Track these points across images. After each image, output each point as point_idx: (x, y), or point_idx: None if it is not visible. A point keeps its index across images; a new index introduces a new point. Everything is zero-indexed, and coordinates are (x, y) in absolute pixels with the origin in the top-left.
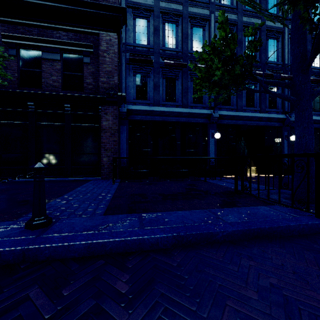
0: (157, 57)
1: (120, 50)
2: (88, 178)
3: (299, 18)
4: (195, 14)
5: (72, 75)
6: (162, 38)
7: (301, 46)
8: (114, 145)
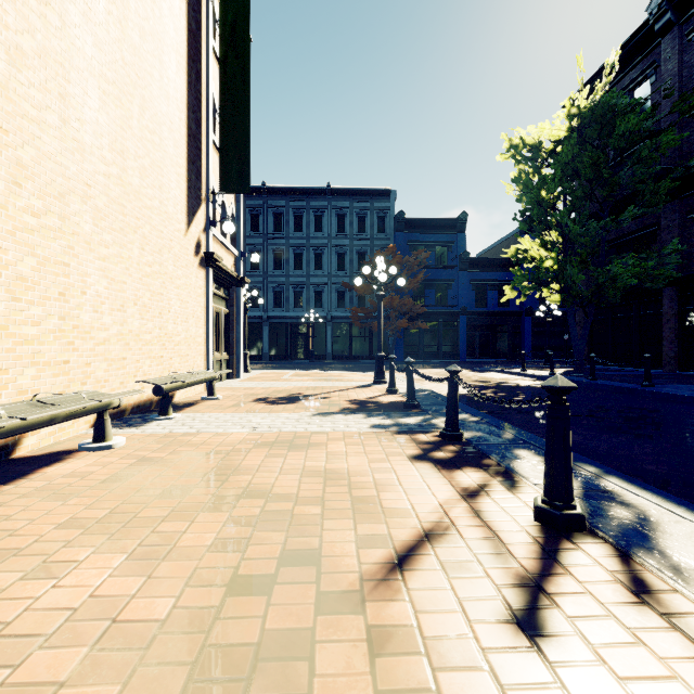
0: None
1: None
2: None
3: None
4: None
5: None
6: None
7: None
8: None
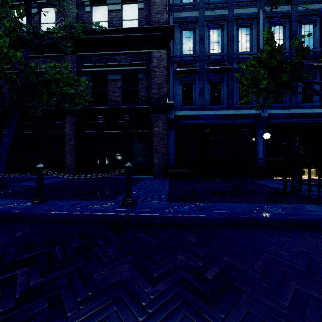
0: (202, 64)
1: (168, 63)
2: (142, 176)
3: None
4: (241, 15)
5: (129, 90)
6: (207, 45)
7: None
8: (163, 148)
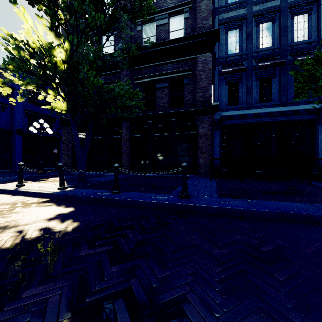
0: (250, 62)
1: (213, 65)
2: (188, 175)
3: None
4: (297, 1)
5: (175, 95)
6: (255, 41)
7: None
8: (208, 148)
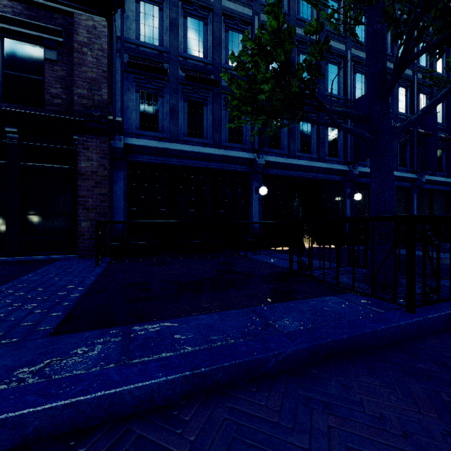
0: (174, 67)
1: (112, 48)
2: (54, 256)
3: (383, 14)
4: (231, 11)
5: (22, 77)
6: (182, 40)
7: (379, 61)
8: (101, 201)
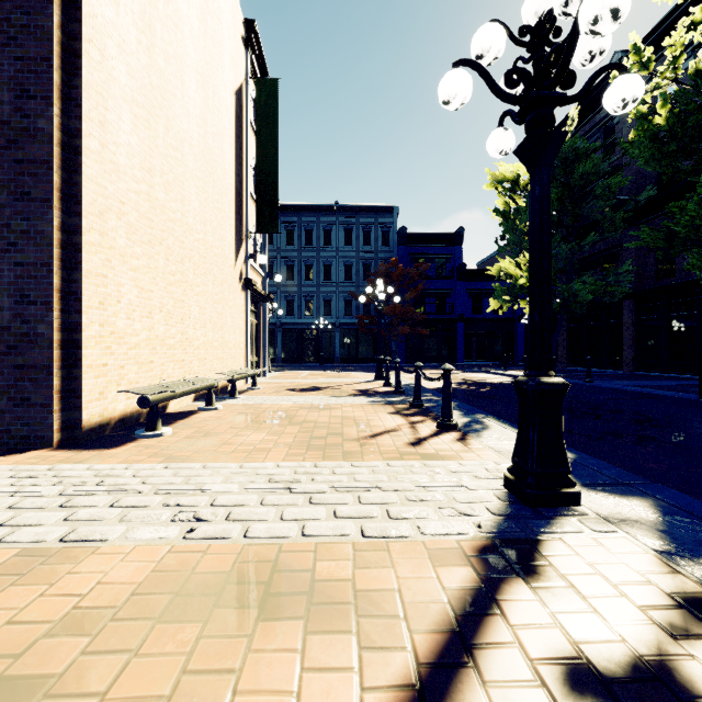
0: None
1: None
2: None
3: None
4: None
5: None
6: None
7: None
8: None
